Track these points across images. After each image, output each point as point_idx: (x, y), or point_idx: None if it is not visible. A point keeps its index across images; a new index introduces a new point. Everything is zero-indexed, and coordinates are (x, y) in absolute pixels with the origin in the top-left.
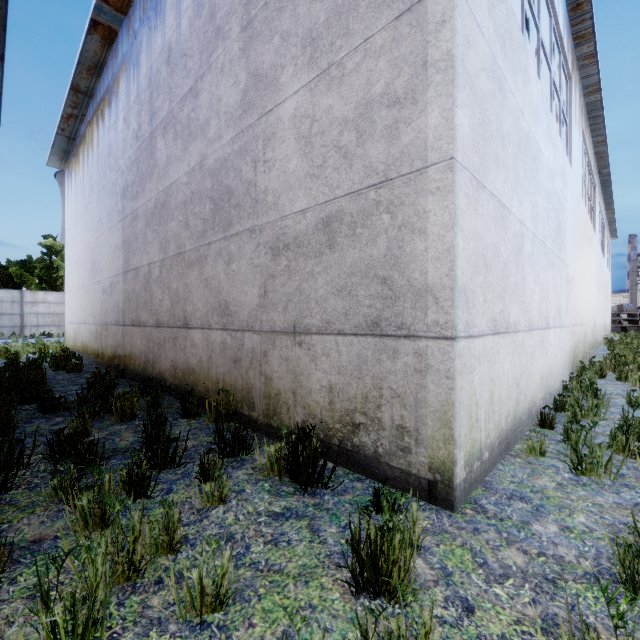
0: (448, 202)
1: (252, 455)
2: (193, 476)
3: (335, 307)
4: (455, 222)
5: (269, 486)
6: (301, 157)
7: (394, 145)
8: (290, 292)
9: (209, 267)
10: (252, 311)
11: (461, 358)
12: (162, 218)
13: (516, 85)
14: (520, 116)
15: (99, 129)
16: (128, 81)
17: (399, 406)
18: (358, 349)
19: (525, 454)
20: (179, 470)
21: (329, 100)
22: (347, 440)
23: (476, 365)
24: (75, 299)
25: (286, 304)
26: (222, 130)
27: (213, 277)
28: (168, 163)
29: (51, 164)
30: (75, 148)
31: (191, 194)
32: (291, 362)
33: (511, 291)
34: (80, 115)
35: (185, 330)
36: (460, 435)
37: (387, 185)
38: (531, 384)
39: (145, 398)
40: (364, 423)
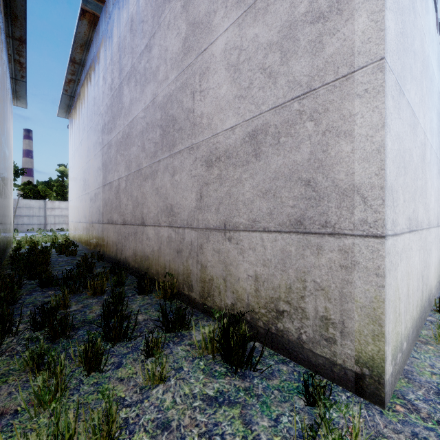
0: (378, 102)
1: (190, 331)
2: (140, 350)
3: (260, 208)
4: (385, 122)
5: (204, 365)
6: (230, 83)
7: (318, 57)
8: (221, 196)
9: (159, 179)
10: (191, 212)
11: (389, 256)
12: (127, 145)
13: (421, 10)
14: (424, 39)
15: (88, 87)
16: (105, 50)
17: (323, 299)
18: (282, 245)
19: (435, 341)
20: (130, 343)
21: (255, 30)
22: (271, 324)
23: (398, 261)
24: (74, 205)
25: (218, 206)
26: (168, 72)
27: (162, 186)
28: (131, 104)
29: (60, 115)
30: (74, 103)
31: (146, 125)
32: (222, 254)
33: (419, 193)
34: (77, 80)
35: (142, 227)
36: (388, 331)
37: (311, 95)
38: (429, 275)
39: (112, 278)
40: (288, 311)
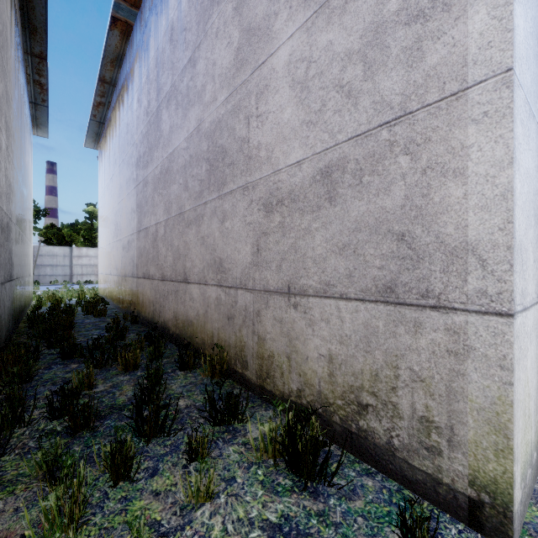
0: (503, 130)
1: (244, 424)
2: (181, 450)
3: (336, 267)
4: (514, 156)
5: (263, 474)
6: (296, 105)
7: (415, 69)
8: (284, 250)
9: (205, 225)
10: (245, 269)
11: (518, 340)
12: (166, 182)
13: None
14: None
15: (120, 112)
16: (140, 66)
17: (423, 393)
18: (365, 317)
19: None
20: (168, 440)
21: (329, 35)
22: (351, 421)
23: (528, 345)
24: (104, 254)
25: (280, 263)
26: (217, 92)
27: (209, 235)
28: (171, 132)
29: (87, 145)
30: (104, 131)
31: (190, 158)
32: (285, 324)
33: None
34: (107, 102)
35: (185, 284)
36: (517, 444)
37: (405, 120)
38: None
39: (148, 348)
40: (373, 405)
